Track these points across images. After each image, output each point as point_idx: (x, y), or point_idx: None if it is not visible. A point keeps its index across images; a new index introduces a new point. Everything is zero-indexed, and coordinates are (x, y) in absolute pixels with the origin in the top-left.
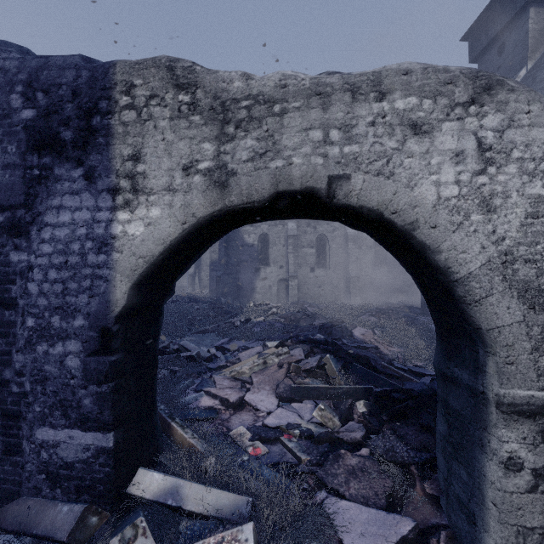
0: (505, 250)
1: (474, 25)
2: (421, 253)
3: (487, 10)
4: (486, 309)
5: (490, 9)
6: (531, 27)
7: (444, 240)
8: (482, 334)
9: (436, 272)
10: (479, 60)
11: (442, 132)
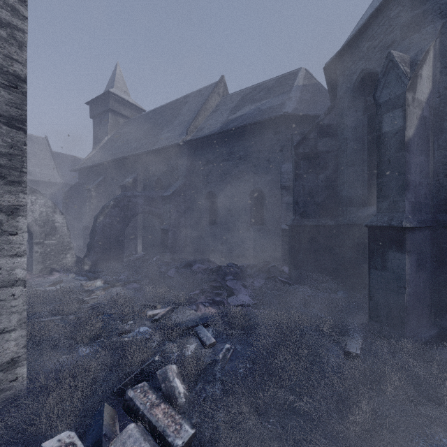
0: (36, 219)
1: (91, 101)
2: None
3: (96, 99)
4: (32, 228)
5: (97, 100)
6: (110, 121)
7: None
8: (32, 232)
9: None
10: (94, 119)
11: None
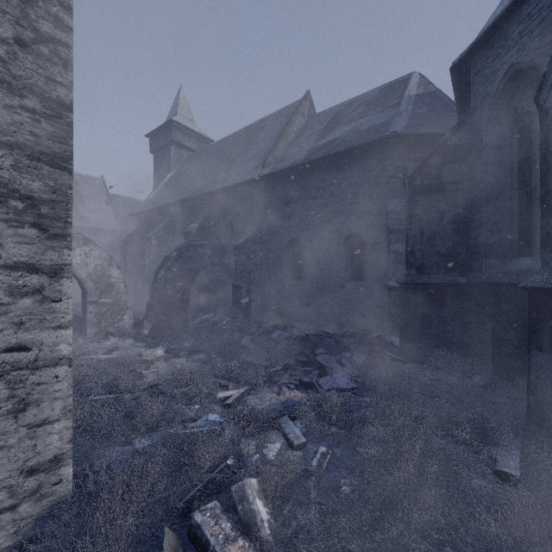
0: (90, 273)
1: (151, 133)
2: (73, 274)
3: (157, 130)
4: (86, 284)
5: (158, 131)
6: (172, 155)
7: (77, 271)
8: (86, 289)
9: (77, 277)
10: (155, 154)
11: (77, 250)
